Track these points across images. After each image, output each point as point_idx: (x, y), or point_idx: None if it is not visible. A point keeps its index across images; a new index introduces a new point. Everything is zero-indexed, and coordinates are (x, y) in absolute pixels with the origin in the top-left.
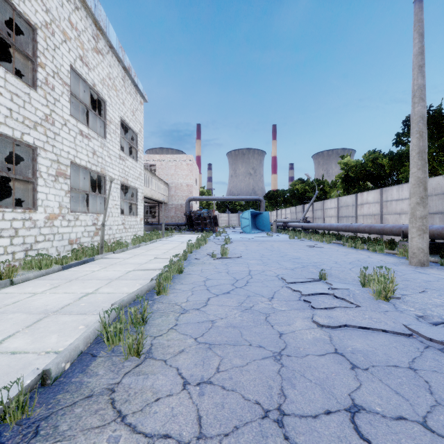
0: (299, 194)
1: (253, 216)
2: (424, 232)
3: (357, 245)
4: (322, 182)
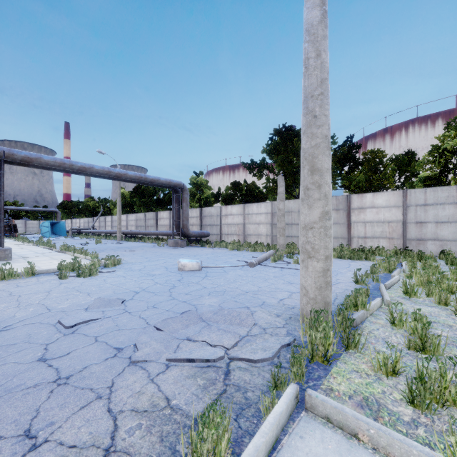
0: (91, 209)
1: (51, 224)
2: (120, 232)
3: (110, 238)
4: (109, 202)
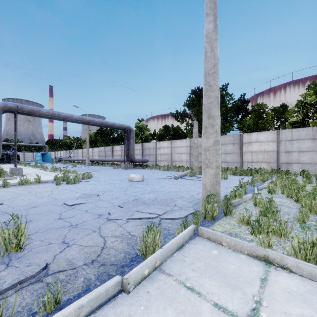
0: (68, 144)
1: (42, 155)
2: (88, 160)
3: (82, 164)
4: (80, 140)
